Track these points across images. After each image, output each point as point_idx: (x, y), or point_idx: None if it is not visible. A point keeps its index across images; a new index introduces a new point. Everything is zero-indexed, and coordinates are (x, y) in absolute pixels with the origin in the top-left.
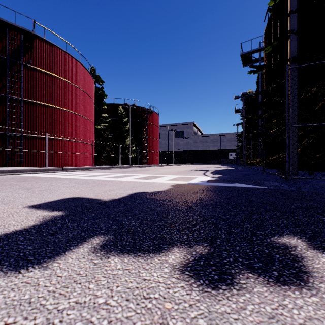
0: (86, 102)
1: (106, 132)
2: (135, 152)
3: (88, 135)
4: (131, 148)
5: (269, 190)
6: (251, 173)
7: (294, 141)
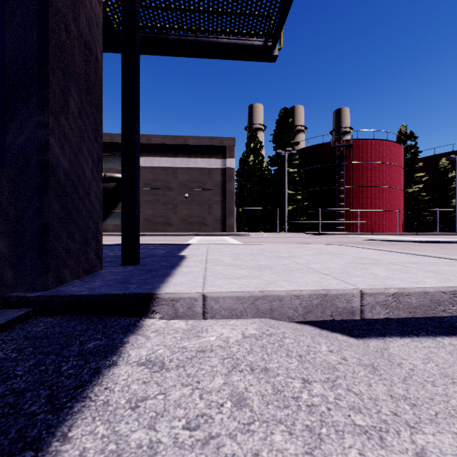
0: (392, 173)
1: (422, 194)
2: None
3: (394, 204)
4: None
5: None
6: None
7: None
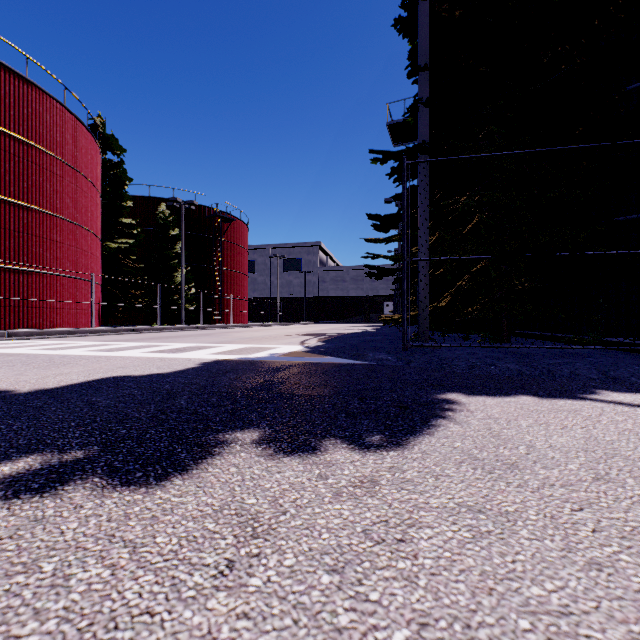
0: (78, 191)
1: (132, 257)
2: (196, 298)
3: (83, 262)
4: (186, 290)
5: (360, 367)
6: (379, 339)
7: (425, 284)
